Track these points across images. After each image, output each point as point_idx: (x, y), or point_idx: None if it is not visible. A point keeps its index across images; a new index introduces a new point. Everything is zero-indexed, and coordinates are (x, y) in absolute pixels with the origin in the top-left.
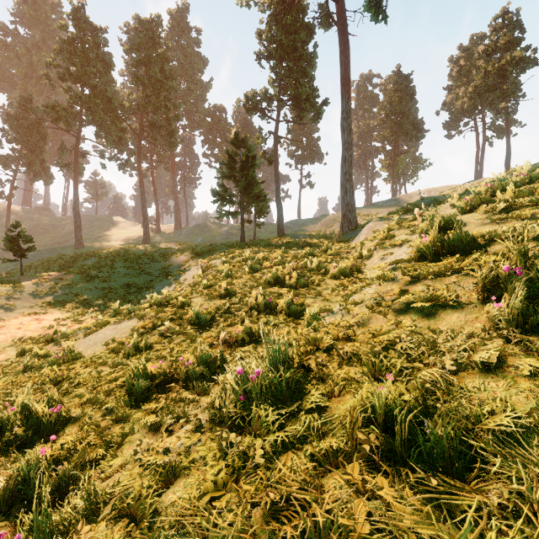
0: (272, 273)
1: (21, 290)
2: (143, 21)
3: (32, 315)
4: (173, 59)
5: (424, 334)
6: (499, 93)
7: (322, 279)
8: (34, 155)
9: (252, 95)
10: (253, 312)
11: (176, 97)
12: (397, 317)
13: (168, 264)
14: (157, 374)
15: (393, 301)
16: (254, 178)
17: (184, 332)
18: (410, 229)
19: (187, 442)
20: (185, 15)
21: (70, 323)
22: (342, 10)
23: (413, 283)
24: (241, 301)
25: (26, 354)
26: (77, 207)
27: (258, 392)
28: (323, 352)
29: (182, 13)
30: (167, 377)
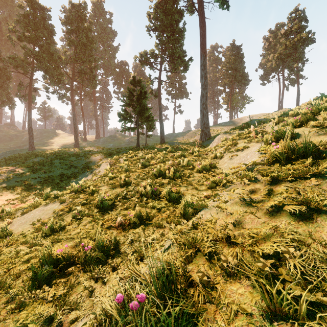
0: (157, 168)
1: None
2: (74, 5)
3: None
4: (94, 31)
5: (309, 244)
6: (293, 58)
7: (191, 172)
8: (2, 89)
9: (144, 54)
10: (143, 198)
11: (96, 55)
12: (270, 218)
13: (89, 161)
14: (61, 257)
15: (261, 200)
16: (145, 105)
17: (91, 214)
18: (247, 139)
19: None
20: (102, 4)
21: (17, 203)
22: (201, 1)
23: (274, 183)
24: (135, 189)
25: None
26: (30, 123)
27: None
28: (205, 255)
29: (100, 2)
30: (69, 260)
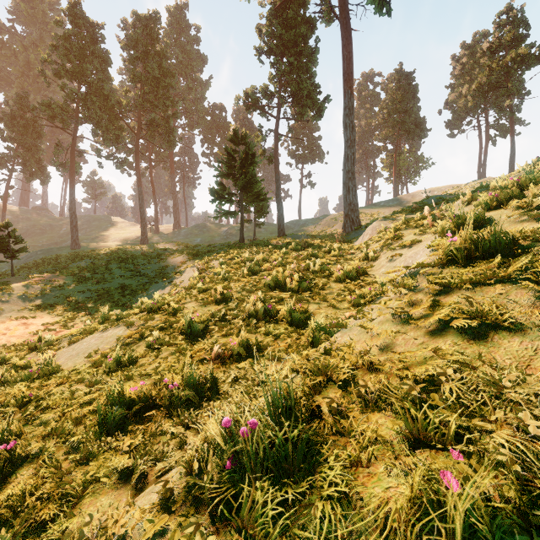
0: (272, 276)
1: (10, 293)
2: (141, 17)
3: (20, 319)
4: (172, 56)
5: (476, 367)
6: (504, 90)
7: (327, 282)
8: (30, 154)
9: (251, 92)
10: (251, 320)
11: (175, 95)
12: (431, 338)
13: (164, 265)
14: (137, 398)
15: (422, 315)
16: (254, 176)
17: (174, 343)
18: (419, 229)
19: (149, 531)
20: (184, 12)
21: (58, 328)
22: (344, 3)
23: (444, 292)
24: (238, 307)
25: (3, 365)
26: (73, 207)
27: (251, 456)
28: (338, 385)
29: (181, 10)
30: (148, 402)
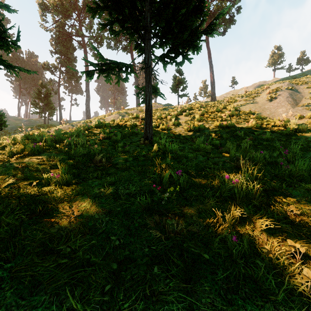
0: None
1: None
2: None
3: None
4: None
5: None
6: None
7: None
8: None
9: (47, 64)
10: None
11: None
12: None
13: (6, 129)
14: None
15: None
16: (51, 101)
17: None
18: None
19: None
20: None
21: None
22: (85, 50)
23: None
24: None
25: None
26: None
27: None
28: None
29: None
30: None
